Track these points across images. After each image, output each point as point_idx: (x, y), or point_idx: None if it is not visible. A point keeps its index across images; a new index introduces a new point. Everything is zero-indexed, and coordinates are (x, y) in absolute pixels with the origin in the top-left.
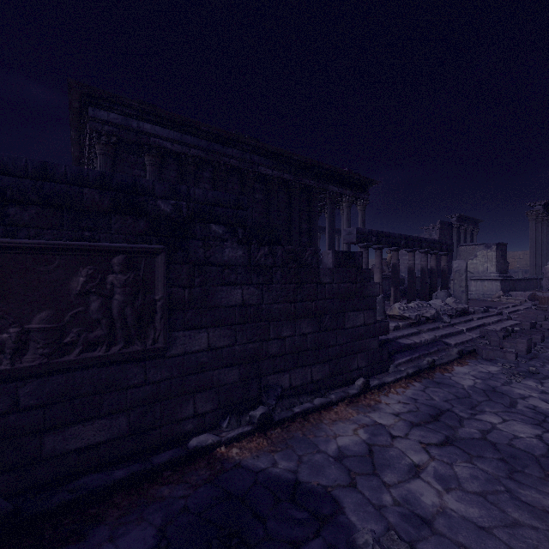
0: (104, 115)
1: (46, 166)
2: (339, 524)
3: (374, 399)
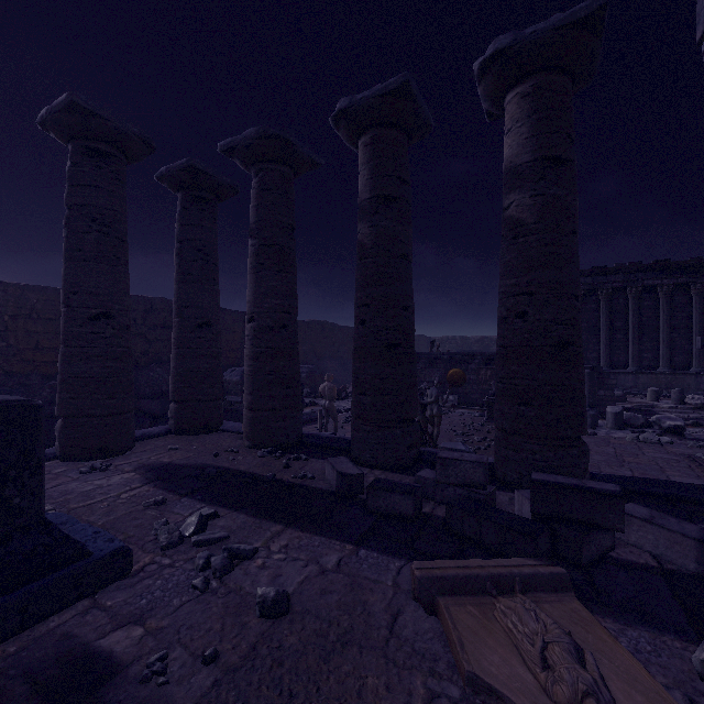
0: None
1: None
2: None
3: None
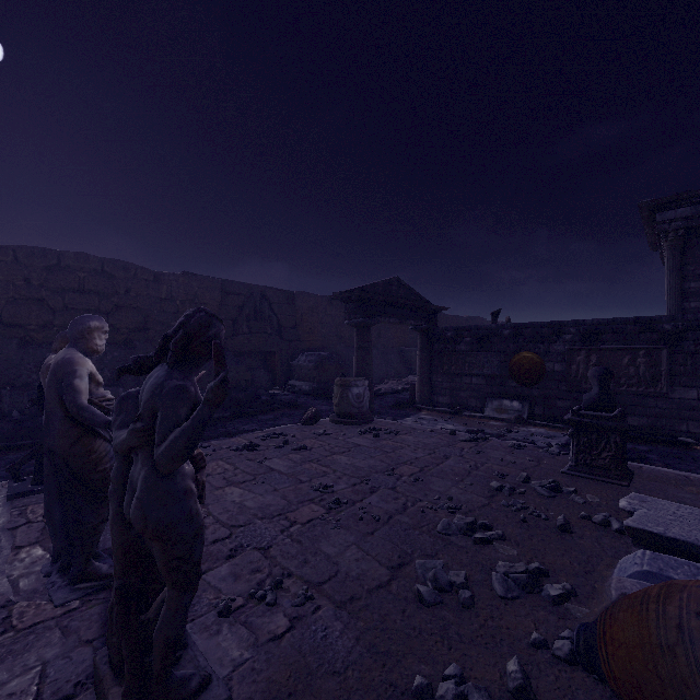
0: (670, 214)
1: (613, 320)
2: None
3: None
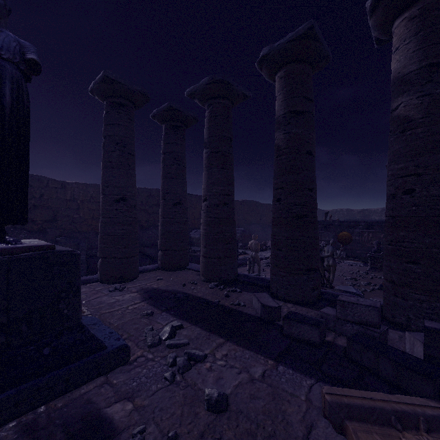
0: None
1: (378, 221)
2: None
3: None
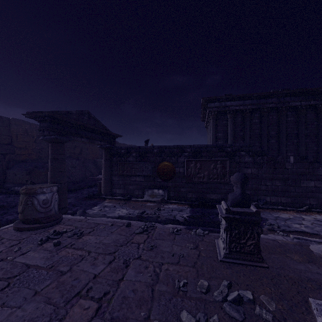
0: (212, 104)
1: (207, 145)
2: (264, 221)
3: (311, 214)
